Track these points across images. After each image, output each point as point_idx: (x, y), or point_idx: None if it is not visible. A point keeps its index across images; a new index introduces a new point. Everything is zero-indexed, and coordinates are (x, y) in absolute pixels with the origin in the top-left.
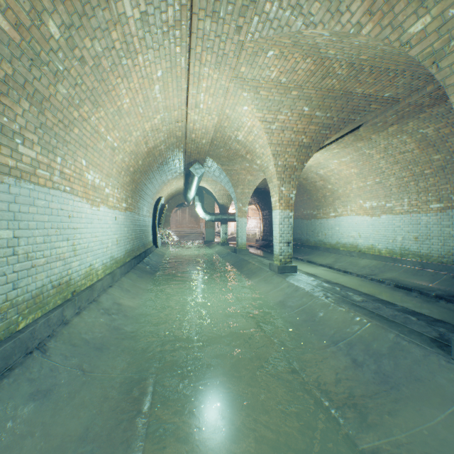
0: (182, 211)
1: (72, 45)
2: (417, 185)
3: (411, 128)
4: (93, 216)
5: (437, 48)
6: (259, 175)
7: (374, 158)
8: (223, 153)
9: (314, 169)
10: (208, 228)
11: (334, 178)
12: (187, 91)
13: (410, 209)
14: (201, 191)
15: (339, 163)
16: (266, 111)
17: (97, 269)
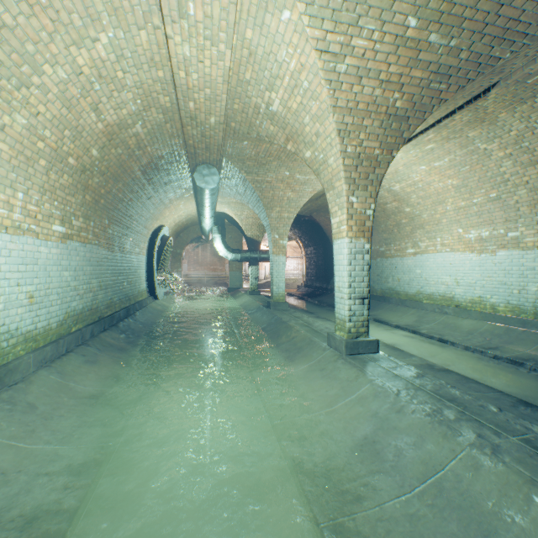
0: (202, 249)
1: None
2: None
3: None
4: None
5: None
6: (305, 191)
7: (494, 158)
8: (248, 151)
9: (386, 184)
10: (233, 270)
11: (416, 196)
12: None
13: None
14: (221, 219)
15: (428, 171)
16: (330, 22)
17: None
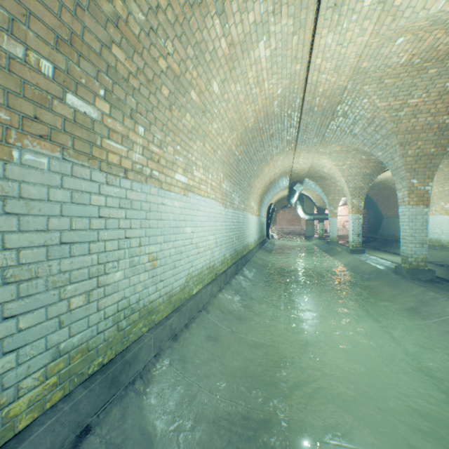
0: (284, 211)
1: (257, 168)
2: None
3: None
4: (251, 220)
5: (386, 162)
6: None
7: (444, 170)
8: (316, 175)
9: None
10: (307, 225)
11: None
12: (293, 158)
13: None
14: (301, 197)
15: None
16: (337, 161)
17: (252, 243)
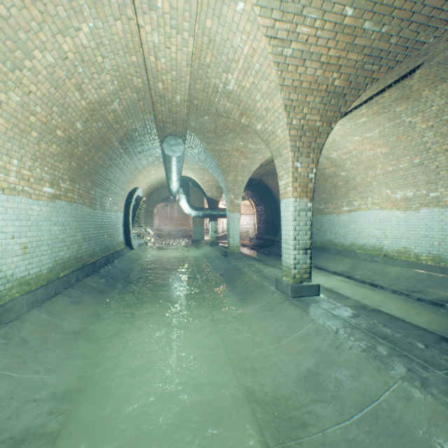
0: (170, 207)
1: None
2: None
3: None
4: None
5: None
6: (256, 158)
7: (417, 129)
8: (208, 124)
9: (325, 152)
10: (196, 225)
11: (351, 162)
12: None
13: None
14: (186, 182)
15: (361, 141)
16: (278, 12)
17: None
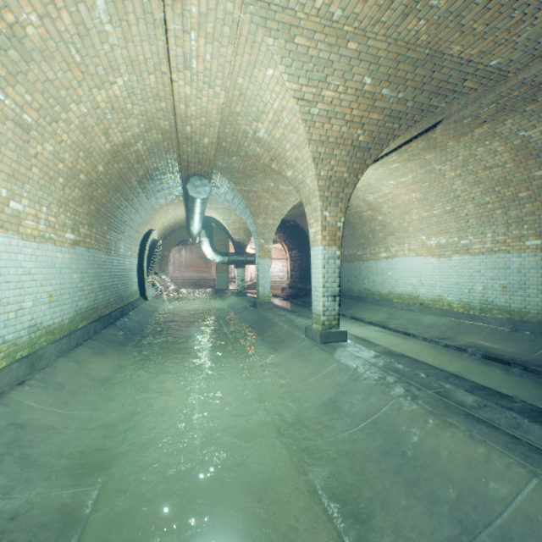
0: (188, 251)
1: None
2: (506, 214)
3: (508, 130)
4: None
5: None
6: (289, 200)
7: (447, 177)
8: (236, 165)
9: (361, 194)
10: (220, 272)
11: (387, 206)
12: (166, 28)
13: (495, 247)
14: (209, 224)
15: (396, 185)
16: (304, 79)
17: None
